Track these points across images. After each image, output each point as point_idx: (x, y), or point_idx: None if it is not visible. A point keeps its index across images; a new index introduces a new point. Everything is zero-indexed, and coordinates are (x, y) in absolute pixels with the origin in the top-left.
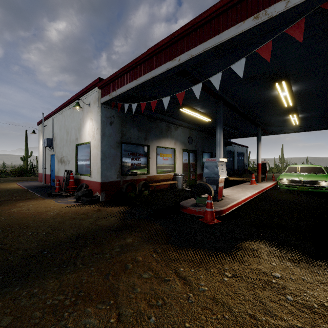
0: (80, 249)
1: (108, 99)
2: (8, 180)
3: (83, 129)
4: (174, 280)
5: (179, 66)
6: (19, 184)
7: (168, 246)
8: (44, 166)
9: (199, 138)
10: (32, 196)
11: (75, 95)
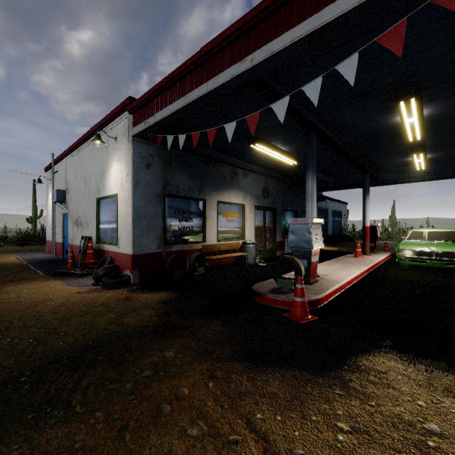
0: (83, 373)
1: (143, 129)
2: (4, 251)
3: (108, 175)
4: (246, 442)
5: (251, 71)
6: (18, 257)
7: (234, 366)
8: (54, 230)
9: (279, 190)
10: (31, 275)
11: (95, 124)
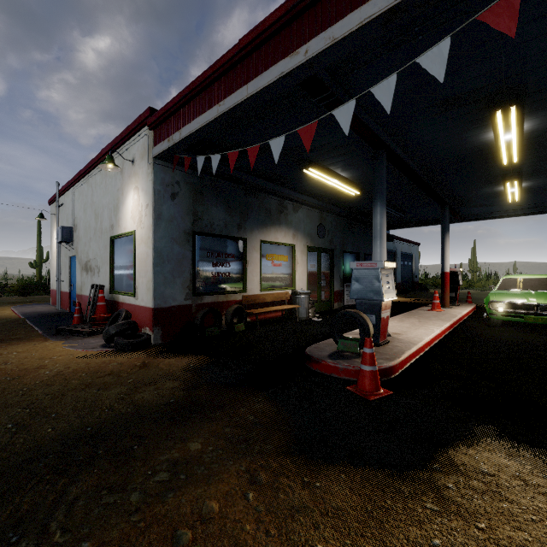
0: (73, 476)
1: (167, 148)
2: None
3: (123, 208)
4: None
5: (305, 68)
6: (14, 310)
7: (283, 465)
8: (60, 277)
9: (337, 227)
10: (26, 333)
11: (108, 144)
